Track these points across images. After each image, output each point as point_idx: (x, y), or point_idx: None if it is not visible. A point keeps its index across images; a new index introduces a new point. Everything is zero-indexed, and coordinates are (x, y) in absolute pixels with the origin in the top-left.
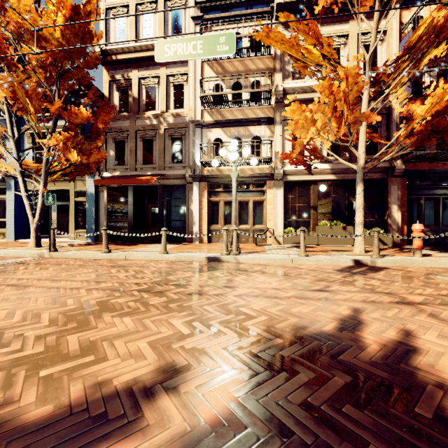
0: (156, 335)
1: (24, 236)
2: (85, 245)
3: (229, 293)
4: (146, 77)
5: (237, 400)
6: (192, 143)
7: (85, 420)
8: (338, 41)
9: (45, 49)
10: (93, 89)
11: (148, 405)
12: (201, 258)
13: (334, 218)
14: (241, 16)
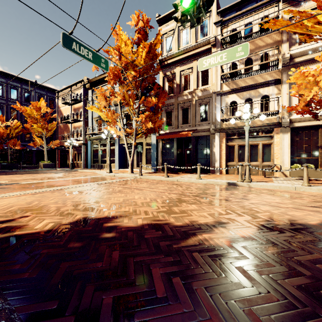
0: (209, 212)
1: (122, 167)
2: (152, 173)
3: (245, 201)
4: (184, 69)
5: (252, 234)
6: (214, 107)
7: (194, 228)
8: None
9: (136, 71)
10: (156, 85)
11: (215, 229)
12: (223, 183)
13: None
14: (251, 9)
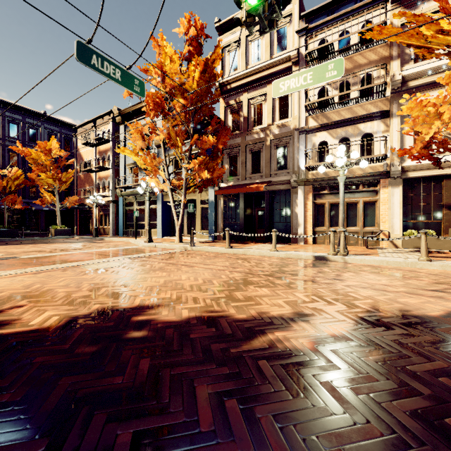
0: (287, 299)
1: (167, 234)
2: (209, 242)
3: (338, 283)
4: (254, 97)
5: (347, 331)
6: (297, 149)
7: (263, 322)
8: None
9: (186, 98)
10: (214, 118)
11: (293, 324)
12: (309, 257)
13: None
14: (348, 13)
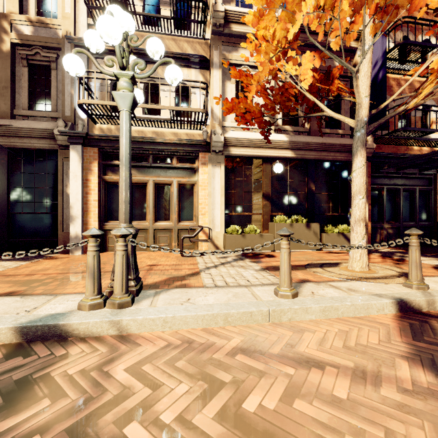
0: None
1: None
2: None
3: None
4: None
5: None
6: (70, 77)
7: None
8: None
9: None
10: None
11: None
12: None
13: (291, 212)
14: None
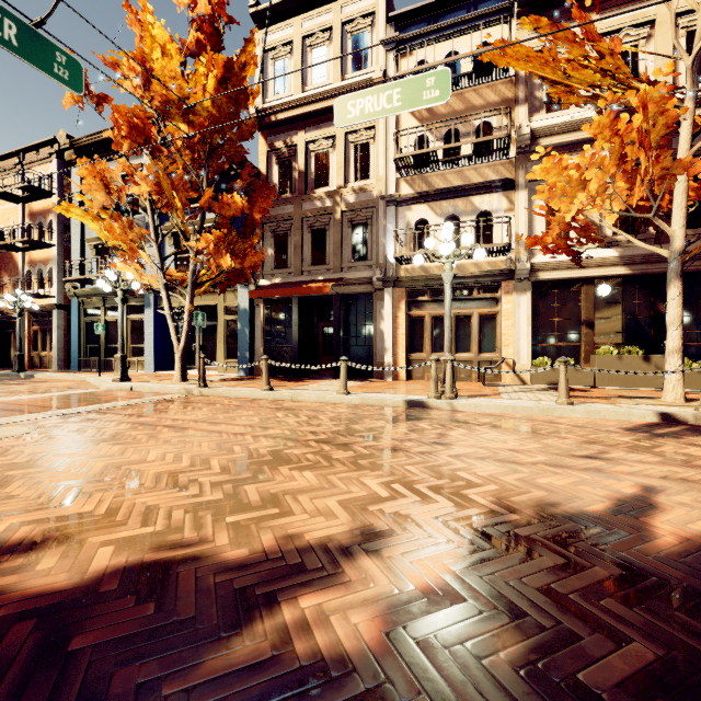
0: (346, 494)
1: (164, 366)
2: (237, 380)
3: (441, 452)
4: (316, 139)
5: (454, 573)
6: (383, 229)
7: (282, 567)
8: (634, 35)
9: (192, 124)
10: (248, 166)
11: (348, 563)
12: (398, 402)
13: (626, 342)
14: (458, 25)
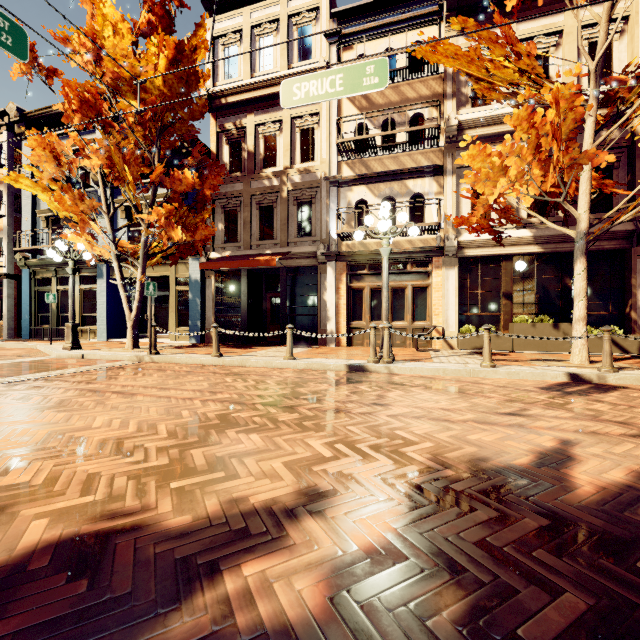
0: (291, 456)
1: (117, 335)
2: (189, 347)
3: (380, 412)
4: (264, 123)
5: (396, 531)
6: (326, 208)
7: (226, 532)
8: (545, 42)
9: (144, 101)
10: (199, 145)
11: (292, 526)
12: (340, 366)
13: (539, 311)
14: (394, 24)
